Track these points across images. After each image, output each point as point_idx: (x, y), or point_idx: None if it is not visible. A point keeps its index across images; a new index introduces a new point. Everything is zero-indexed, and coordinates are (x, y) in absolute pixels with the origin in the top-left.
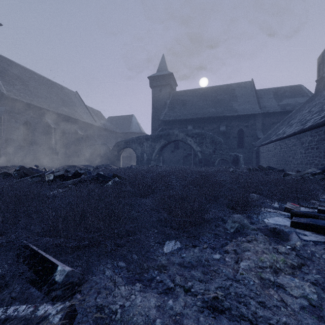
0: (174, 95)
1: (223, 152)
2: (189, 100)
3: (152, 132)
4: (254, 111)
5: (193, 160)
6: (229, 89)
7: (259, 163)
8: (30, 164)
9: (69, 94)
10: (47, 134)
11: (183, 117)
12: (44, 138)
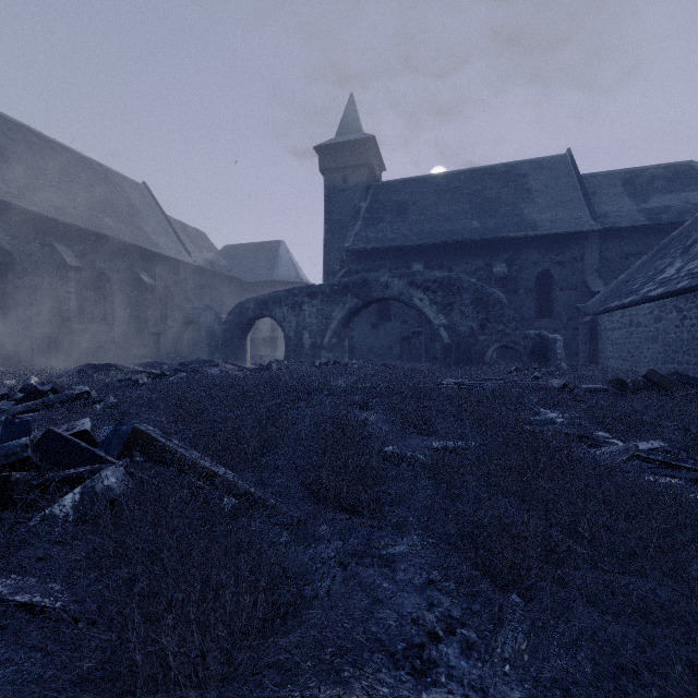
0: (378, 190)
1: (507, 329)
2: (414, 201)
3: (324, 280)
4: (579, 226)
5: (425, 347)
6: (512, 173)
7: (597, 356)
8: (9, 360)
9: (124, 187)
10: (58, 282)
11: (401, 241)
12: (50, 292)
